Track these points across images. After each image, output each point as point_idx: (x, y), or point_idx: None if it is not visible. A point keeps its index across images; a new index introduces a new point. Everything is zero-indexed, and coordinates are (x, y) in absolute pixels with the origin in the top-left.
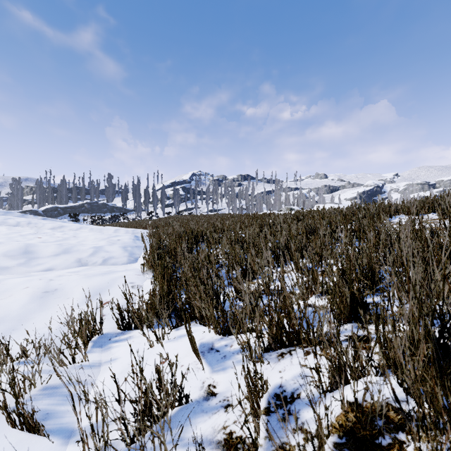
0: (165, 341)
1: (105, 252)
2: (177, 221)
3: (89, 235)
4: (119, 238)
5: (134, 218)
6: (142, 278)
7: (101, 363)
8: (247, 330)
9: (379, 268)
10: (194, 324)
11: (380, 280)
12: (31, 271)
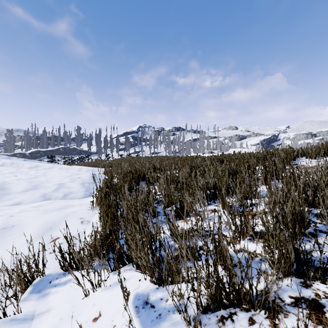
0: (101, 288)
1: (66, 188)
2: (126, 162)
3: (56, 174)
4: (79, 176)
5: (96, 159)
6: (92, 213)
7: (34, 316)
8: (183, 280)
9: (308, 213)
10: (131, 268)
11: (309, 225)
12: (1, 205)
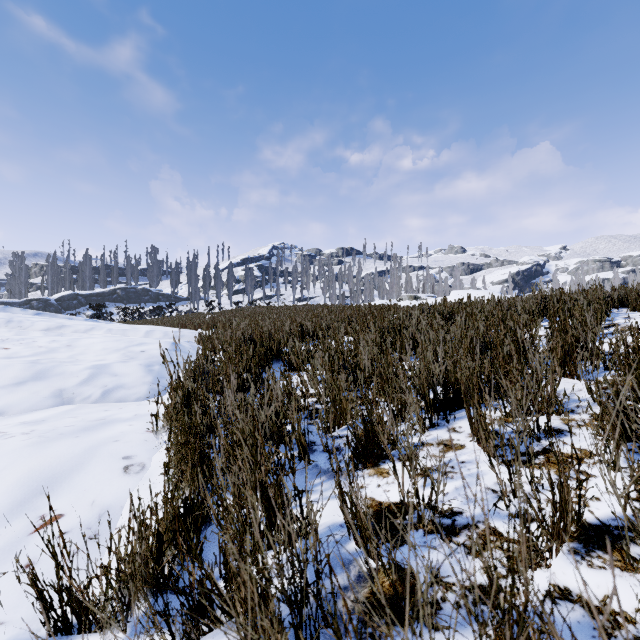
0: None
1: (110, 376)
2: (246, 317)
3: (94, 343)
4: (144, 348)
5: (188, 311)
6: (154, 443)
7: None
8: None
9: None
10: None
11: None
12: None
